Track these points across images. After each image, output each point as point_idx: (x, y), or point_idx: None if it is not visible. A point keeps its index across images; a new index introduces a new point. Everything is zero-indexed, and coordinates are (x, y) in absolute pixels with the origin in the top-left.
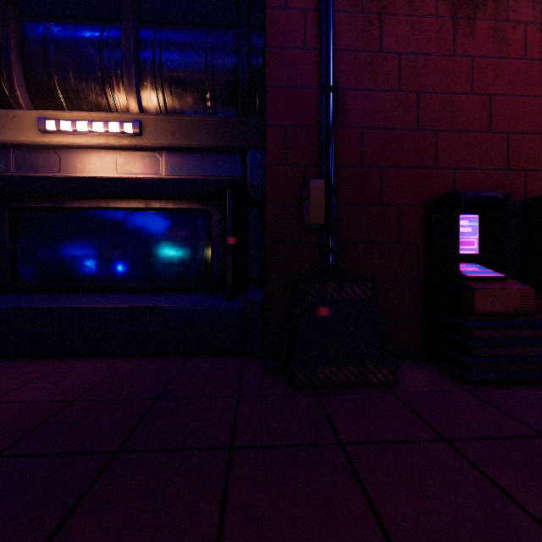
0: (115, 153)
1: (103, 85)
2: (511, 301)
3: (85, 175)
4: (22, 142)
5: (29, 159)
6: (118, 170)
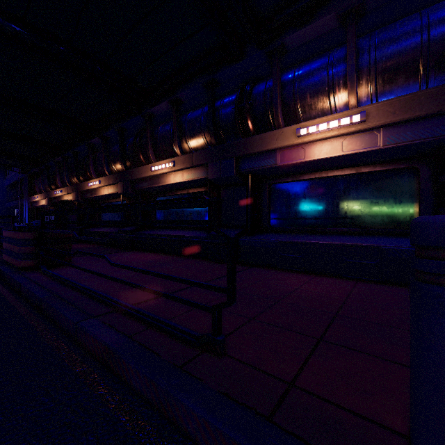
0: (341, 139)
1: (328, 95)
2: None
3: (320, 158)
4: (285, 146)
5: (287, 155)
6: (344, 150)
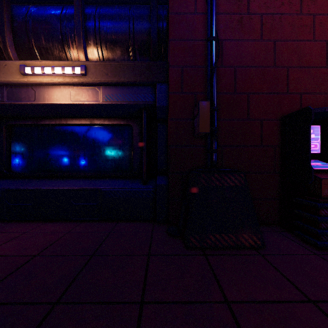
0: (70, 88)
1: (63, 44)
2: None
3: (51, 103)
4: (10, 82)
5: (15, 93)
6: (72, 99)
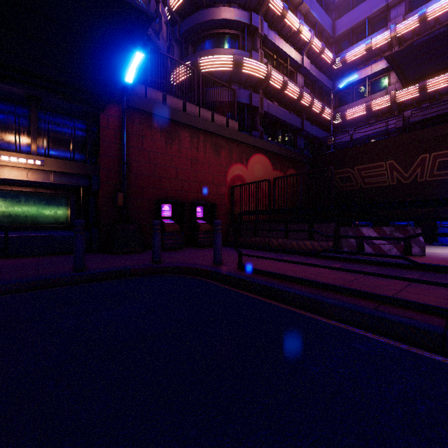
0: (27, 170)
1: (15, 136)
2: (174, 229)
3: (10, 178)
4: None
5: None
6: (29, 177)
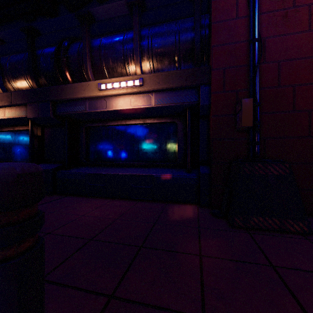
0: (130, 96)
1: (124, 63)
2: None
3: (117, 109)
4: (91, 96)
5: (93, 104)
6: (132, 105)
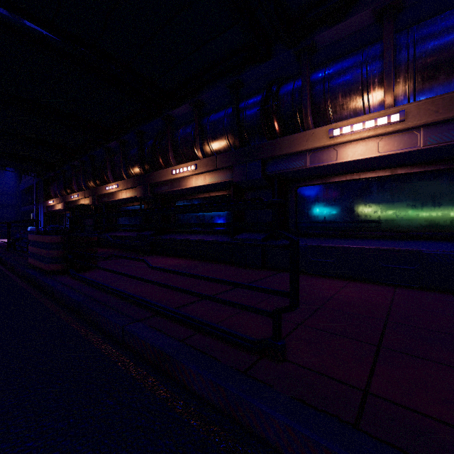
0: (377, 139)
1: (362, 94)
2: None
3: (354, 159)
4: (316, 147)
5: (317, 156)
6: (380, 151)
